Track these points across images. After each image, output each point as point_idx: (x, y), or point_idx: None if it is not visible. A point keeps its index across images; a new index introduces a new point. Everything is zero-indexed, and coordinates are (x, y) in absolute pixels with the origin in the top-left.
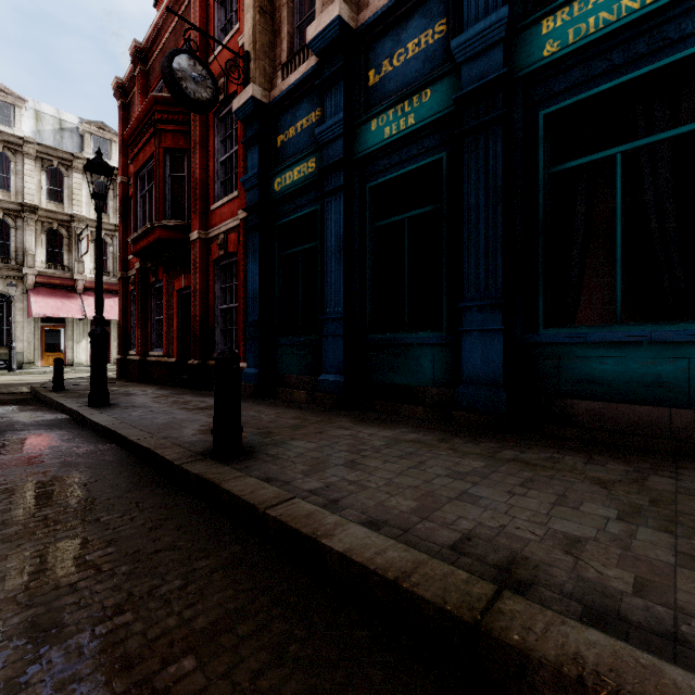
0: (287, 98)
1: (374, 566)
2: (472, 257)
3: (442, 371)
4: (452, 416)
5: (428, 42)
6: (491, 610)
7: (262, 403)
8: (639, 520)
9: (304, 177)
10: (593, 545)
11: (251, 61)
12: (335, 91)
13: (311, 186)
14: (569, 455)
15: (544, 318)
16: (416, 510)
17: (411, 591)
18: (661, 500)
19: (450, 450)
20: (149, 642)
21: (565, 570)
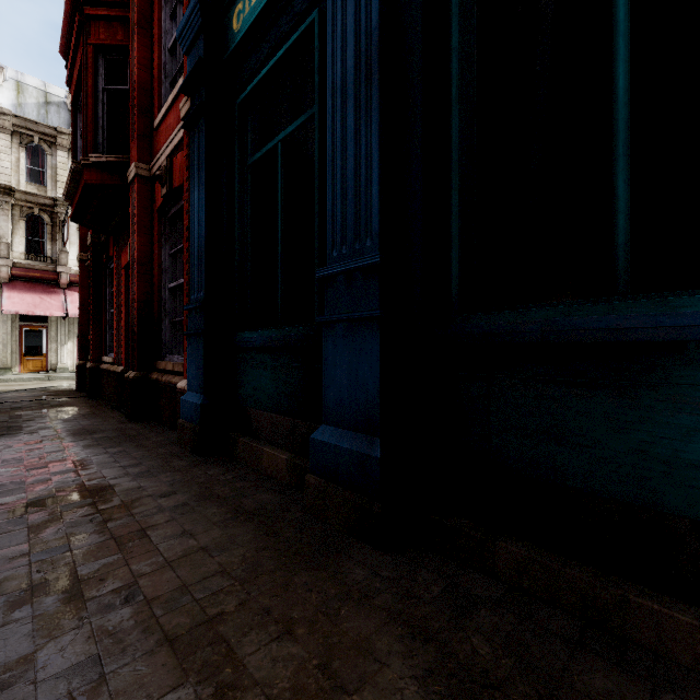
0: None
1: None
2: None
3: None
4: None
5: None
6: None
7: (187, 480)
8: None
9: None
10: None
11: None
12: None
13: None
14: None
15: None
16: None
17: None
18: None
19: None
20: None
21: None
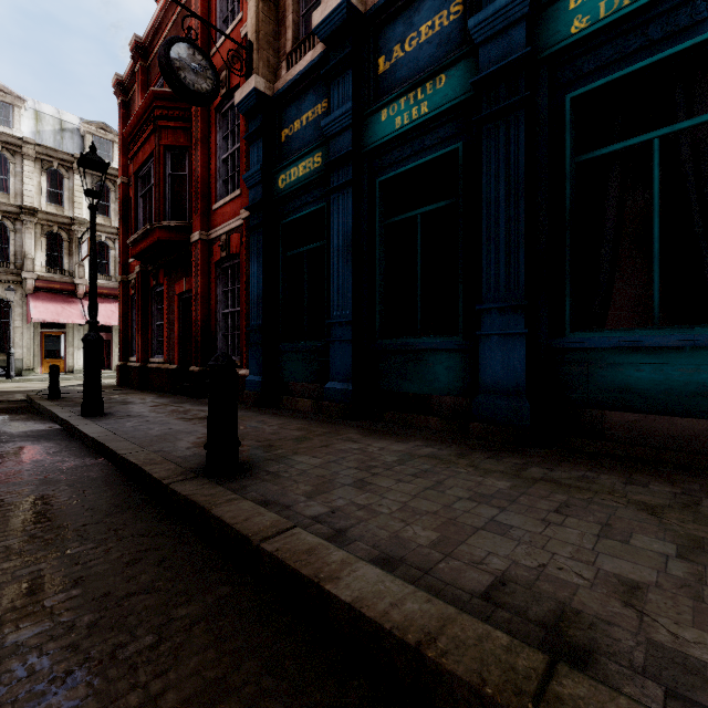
0: (291, 89)
1: (389, 624)
2: (492, 255)
3: (458, 379)
4: (469, 428)
5: (443, 24)
6: (545, 696)
7: (265, 412)
8: (704, 558)
9: (310, 173)
10: (657, 594)
11: (254, 51)
12: (342, 80)
13: (317, 182)
14: (604, 474)
15: (571, 321)
16: (437, 544)
17: (437, 663)
18: None
19: (470, 467)
20: None
21: (629, 631)
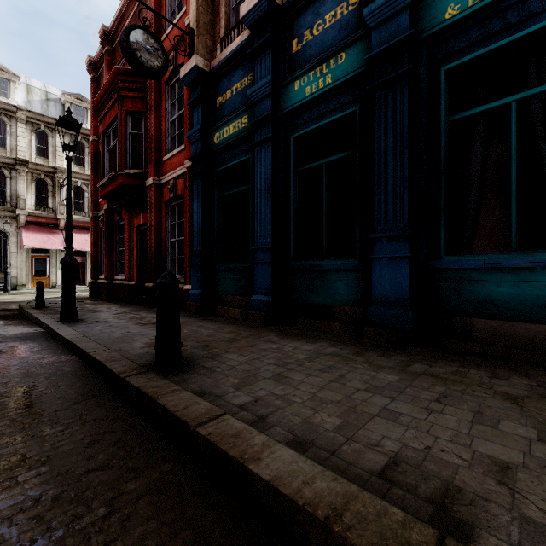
0: (224, 66)
1: (302, 500)
2: (382, 195)
3: (355, 293)
4: (364, 331)
5: (343, 13)
6: None
7: (203, 319)
8: None
9: (238, 131)
10: (524, 473)
11: (195, 36)
12: (264, 58)
13: (244, 138)
14: (473, 369)
15: (445, 247)
16: (340, 429)
17: (343, 536)
18: None
19: (365, 363)
20: None
21: (504, 507)
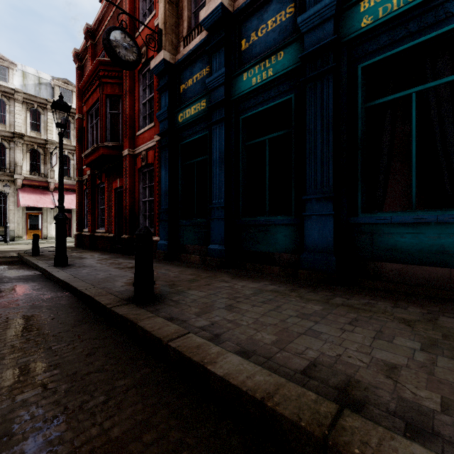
0: (187, 59)
1: (245, 388)
2: (312, 165)
3: (291, 243)
4: (298, 273)
5: (282, 20)
6: (335, 427)
7: (170, 264)
8: (437, 351)
9: (198, 112)
10: (406, 371)
11: (163, 35)
12: (218, 54)
13: (202, 118)
14: (381, 301)
15: (362, 206)
16: (275, 343)
17: (273, 409)
18: (451, 335)
19: (297, 297)
20: (75, 449)
21: (388, 391)
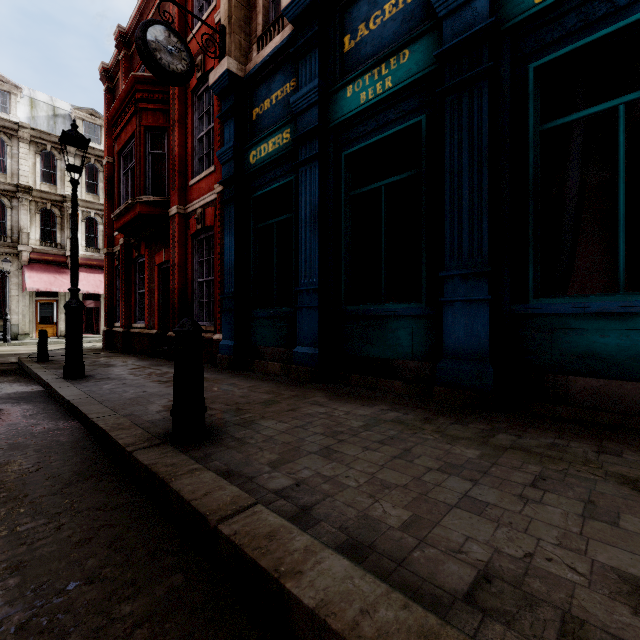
0: (262, 70)
1: None
2: (455, 223)
3: (421, 344)
4: (433, 392)
5: (406, 2)
6: None
7: (236, 375)
8: None
9: (279, 148)
10: None
11: (226, 35)
12: (309, 59)
13: (285, 157)
14: (574, 441)
15: (534, 287)
16: (409, 526)
17: None
18: None
19: (436, 433)
20: None
21: None
